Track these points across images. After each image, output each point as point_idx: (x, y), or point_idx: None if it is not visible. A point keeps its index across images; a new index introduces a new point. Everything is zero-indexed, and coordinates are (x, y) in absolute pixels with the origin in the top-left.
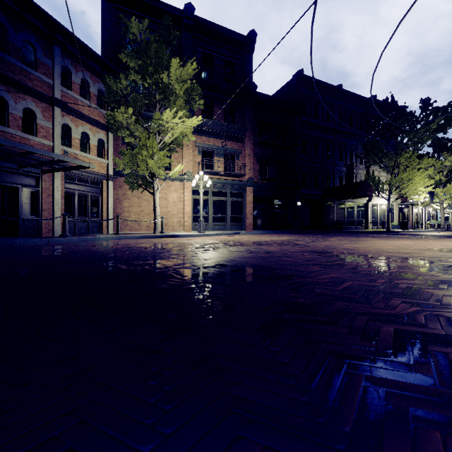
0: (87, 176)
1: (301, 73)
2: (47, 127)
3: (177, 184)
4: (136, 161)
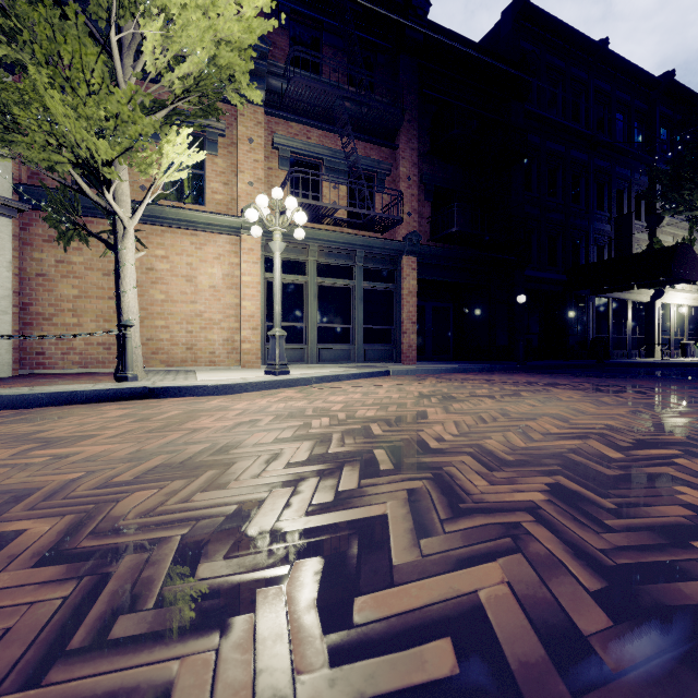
0: None
1: None
2: None
3: (223, 241)
4: None
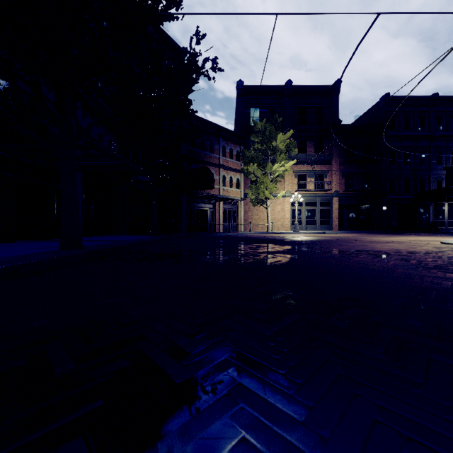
0: (231, 200)
1: (387, 96)
2: (217, 179)
3: (280, 200)
4: (258, 192)
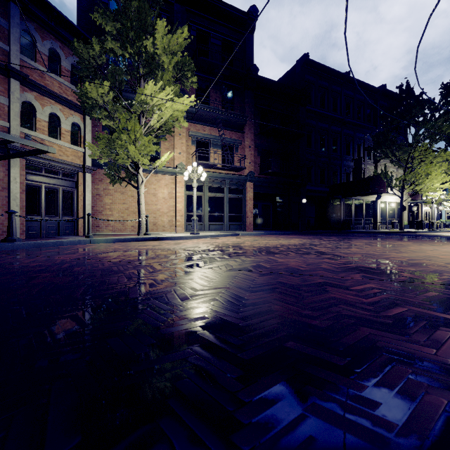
0: (57, 166)
1: (307, 57)
2: (1, 103)
3: (168, 178)
4: (114, 147)
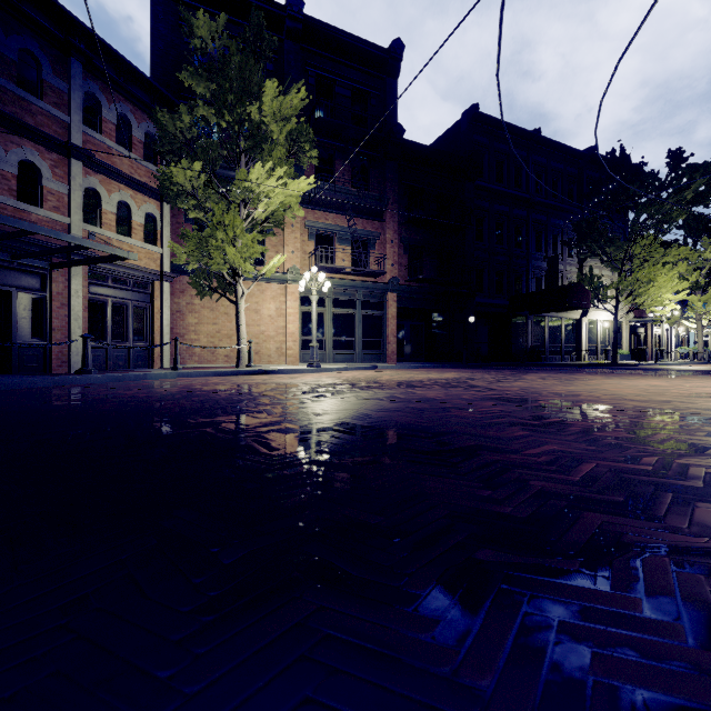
0: (127, 273)
1: (476, 110)
2: (60, 193)
3: (276, 288)
4: (207, 249)
